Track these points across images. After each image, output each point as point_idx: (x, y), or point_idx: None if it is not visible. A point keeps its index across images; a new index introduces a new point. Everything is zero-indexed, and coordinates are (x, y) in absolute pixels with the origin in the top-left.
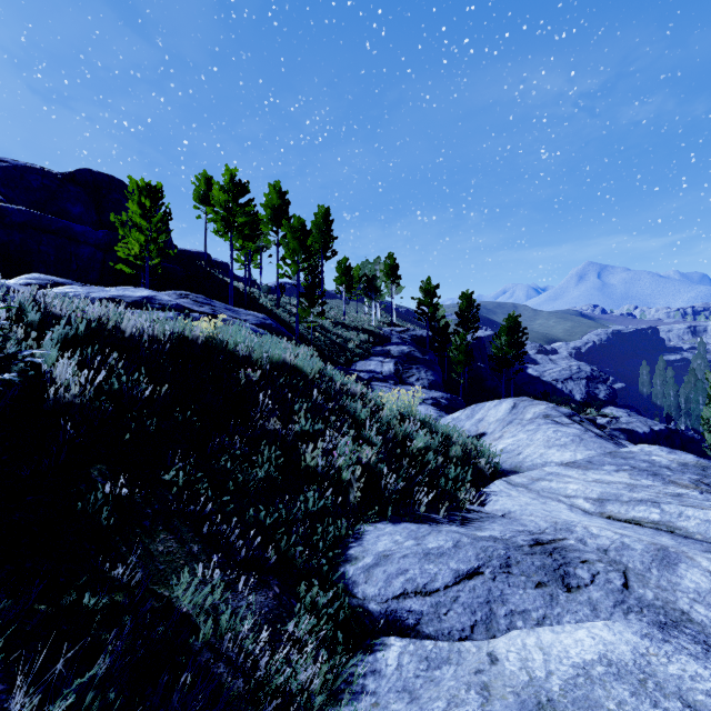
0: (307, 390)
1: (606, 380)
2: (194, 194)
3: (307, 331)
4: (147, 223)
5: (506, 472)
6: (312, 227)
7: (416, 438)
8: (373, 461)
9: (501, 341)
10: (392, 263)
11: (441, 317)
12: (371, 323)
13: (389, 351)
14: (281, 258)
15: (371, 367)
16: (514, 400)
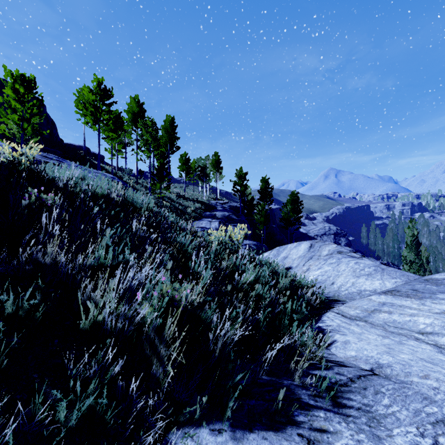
0: (129, 223)
1: (345, 235)
2: (75, 103)
3: (157, 200)
4: (21, 107)
5: (326, 302)
6: (162, 129)
7: (244, 271)
8: (198, 306)
9: (287, 209)
10: (217, 159)
11: (249, 193)
12: (203, 198)
13: (215, 215)
14: (138, 146)
15: (203, 225)
16: (310, 242)
